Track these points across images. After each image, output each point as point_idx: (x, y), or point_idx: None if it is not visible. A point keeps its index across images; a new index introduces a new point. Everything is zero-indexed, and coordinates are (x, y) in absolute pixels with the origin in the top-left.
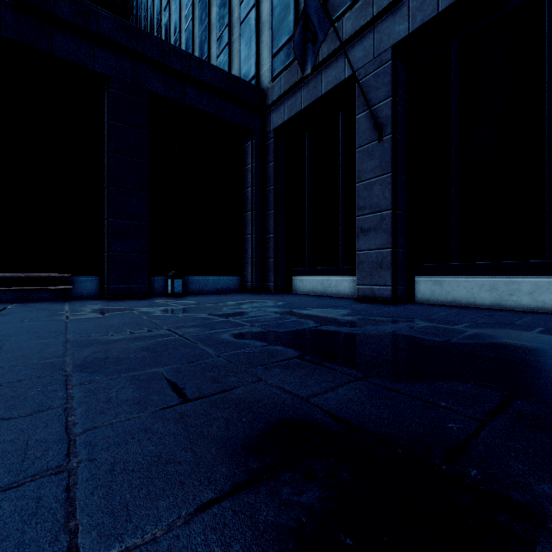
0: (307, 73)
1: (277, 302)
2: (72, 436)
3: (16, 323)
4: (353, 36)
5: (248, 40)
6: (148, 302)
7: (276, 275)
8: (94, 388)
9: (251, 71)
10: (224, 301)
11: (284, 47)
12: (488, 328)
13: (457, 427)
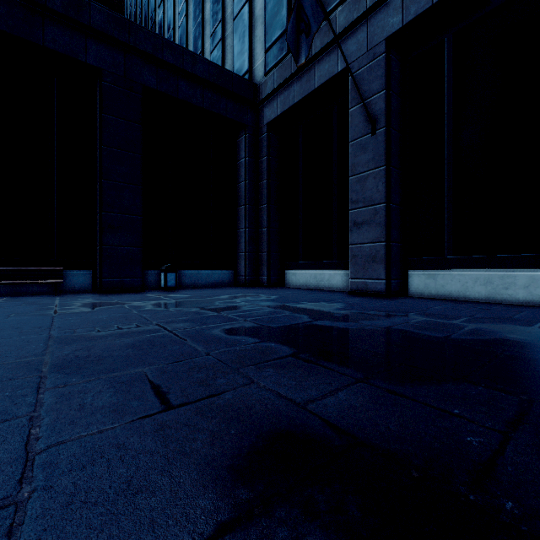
0: (300, 64)
1: (270, 296)
2: (31, 455)
3: (2, 317)
4: (346, 29)
5: (242, 36)
6: (141, 296)
7: (269, 269)
8: (68, 392)
9: (244, 66)
10: (217, 295)
11: (277, 42)
12: (487, 322)
13: (477, 441)
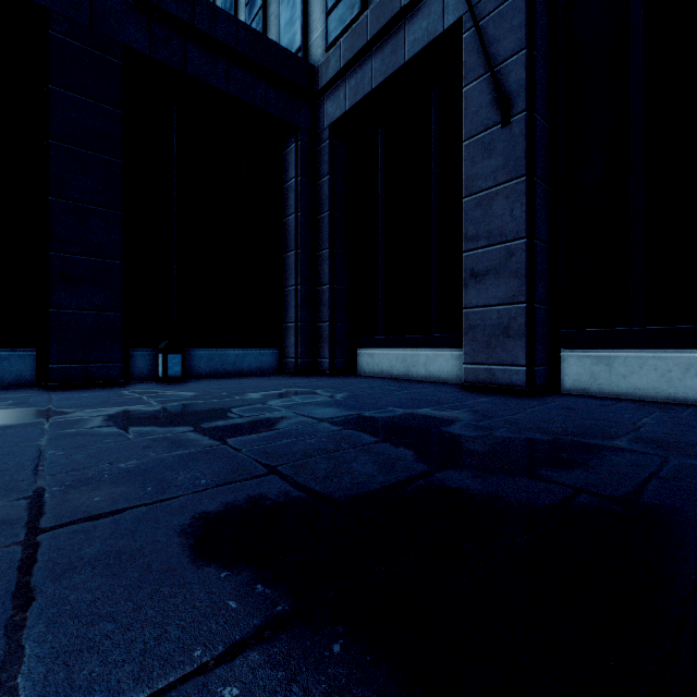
0: None
1: (333, 393)
2: None
3: None
4: None
5: None
6: (110, 394)
7: (333, 348)
8: None
9: (295, 41)
10: (244, 391)
11: None
12: None
13: None
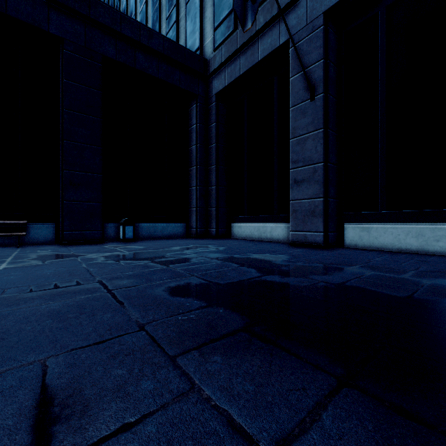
0: (247, 29)
1: (218, 247)
2: None
3: None
4: (287, 6)
5: (193, 17)
6: (98, 247)
7: (217, 222)
8: None
9: (196, 43)
10: (170, 246)
11: (224, 21)
12: (438, 277)
13: None
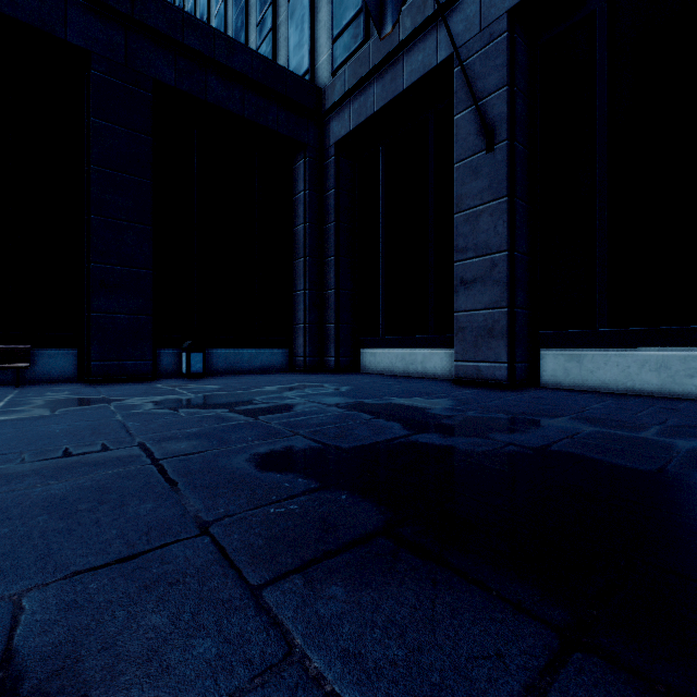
0: (386, 35)
1: (339, 386)
2: None
3: None
4: (449, 1)
5: (300, 22)
6: (146, 387)
7: (338, 347)
8: None
9: (303, 63)
10: (261, 385)
11: (349, 27)
12: None
13: None
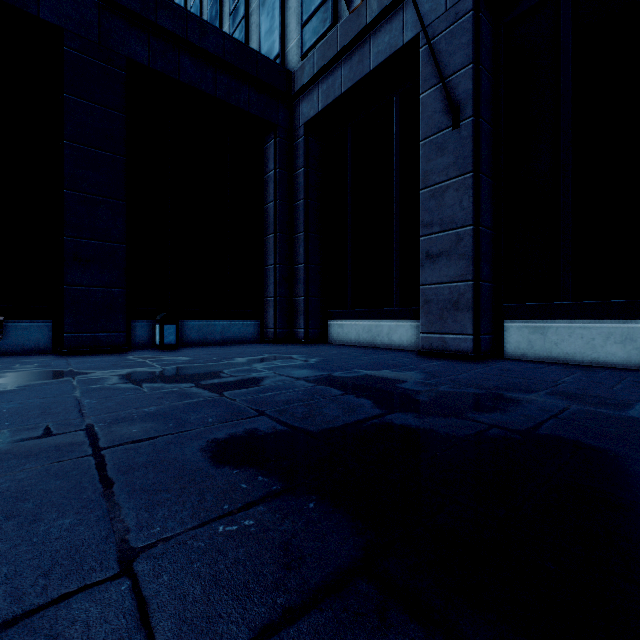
0: (354, 6)
1: (308, 358)
2: None
3: None
4: None
5: (271, 9)
6: (117, 359)
7: (307, 319)
8: None
9: (274, 48)
10: (232, 357)
11: (317, 11)
12: None
13: None
